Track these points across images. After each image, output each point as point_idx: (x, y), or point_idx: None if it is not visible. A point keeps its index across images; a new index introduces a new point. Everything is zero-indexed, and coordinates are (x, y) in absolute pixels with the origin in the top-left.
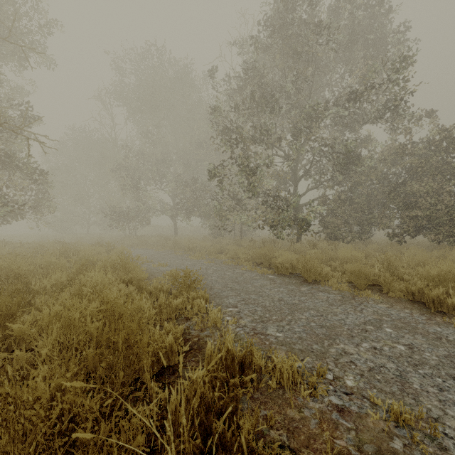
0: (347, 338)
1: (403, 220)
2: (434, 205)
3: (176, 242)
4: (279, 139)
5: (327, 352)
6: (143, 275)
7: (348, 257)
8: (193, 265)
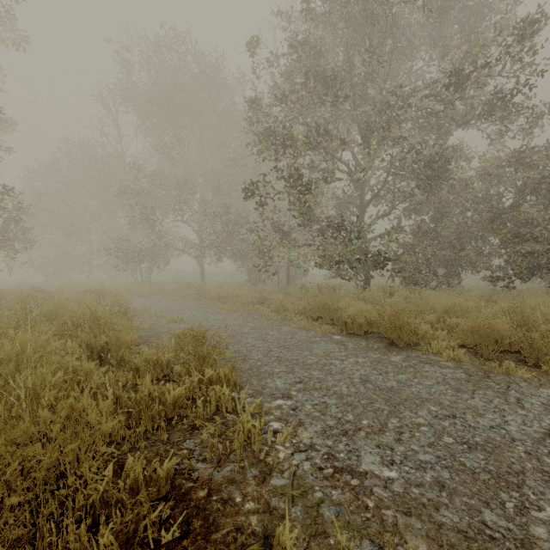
0: (544, 482)
1: (511, 257)
2: None
3: (201, 290)
4: (343, 143)
5: (532, 543)
6: (127, 338)
7: (451, 307)
8: (221, 321)
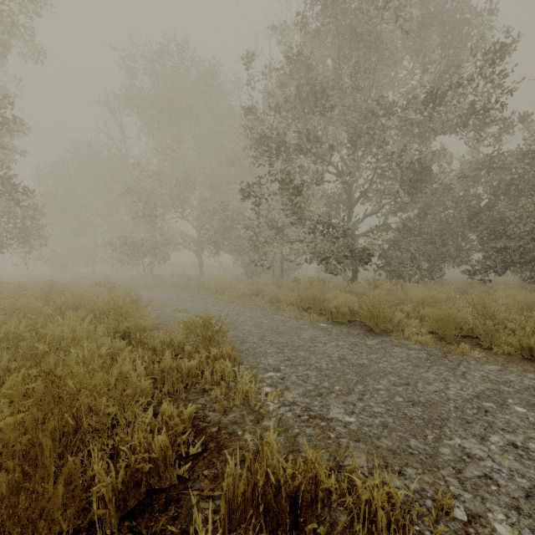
0: (460, 424)
1: (487, 253)
2: (528, 233)
3: (201, 283)
4: (331, 149)
5: (437, 456)
6: (145, 324)
7: (425, 298)
8: (220, 311)
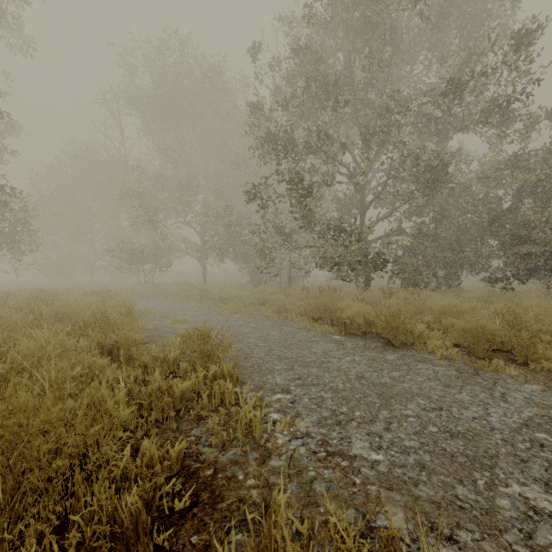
0: (514, 464)
1: (509, 259)
2: None
3: (204, 291)
4: (344, 147)
5: (496, 511)
6: (135, 337)
7: (447, 308)
8: (224, 321)
